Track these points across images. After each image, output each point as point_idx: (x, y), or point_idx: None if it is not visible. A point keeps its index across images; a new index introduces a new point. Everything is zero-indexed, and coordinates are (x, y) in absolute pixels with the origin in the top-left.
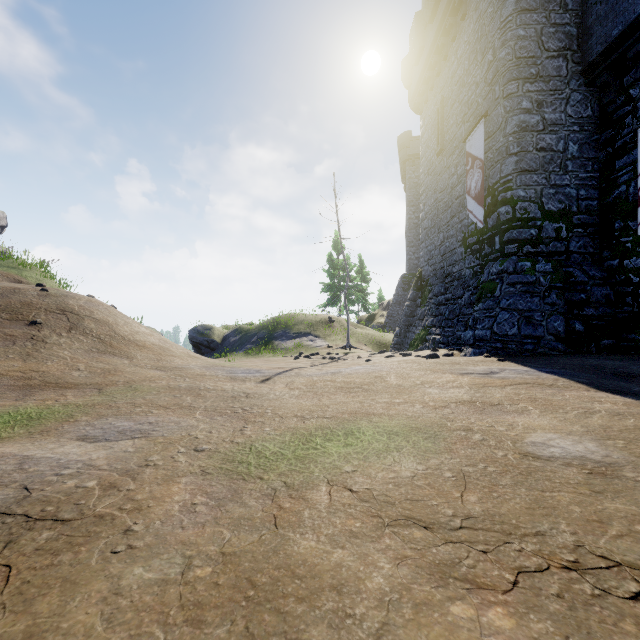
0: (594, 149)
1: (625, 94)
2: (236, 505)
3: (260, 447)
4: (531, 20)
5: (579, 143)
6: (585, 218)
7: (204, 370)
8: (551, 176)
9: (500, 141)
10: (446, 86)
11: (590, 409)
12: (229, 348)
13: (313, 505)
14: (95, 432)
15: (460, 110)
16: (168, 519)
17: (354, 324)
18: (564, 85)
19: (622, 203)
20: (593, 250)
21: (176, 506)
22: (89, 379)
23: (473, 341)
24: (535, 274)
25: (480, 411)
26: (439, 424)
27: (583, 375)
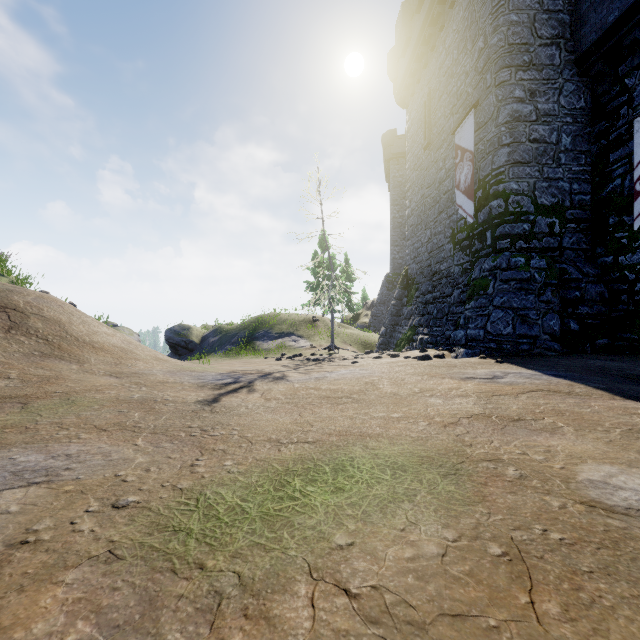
0: (587, 142)
1: (620, 84)
2: None
3: (212, 497)
4: (524, 5)
5: (572, 135)
6: (578, 213)
7: (168, 376)
8: (544, 169)
9: (492, 131)
10: (433, 78)
11: (634, 425)
12: (208, 349)
13: (283, 637)
14: None
15: (448, 102)
16: None
17: (338, 324)
18: (557, 74)
19: (617, 197)
20: (586, 246)
21: None
22: (17, 390)
23: (465, 341)
24: (529, 270)
25: (501, 430)
26: (456, 451)
27: (594, 379)
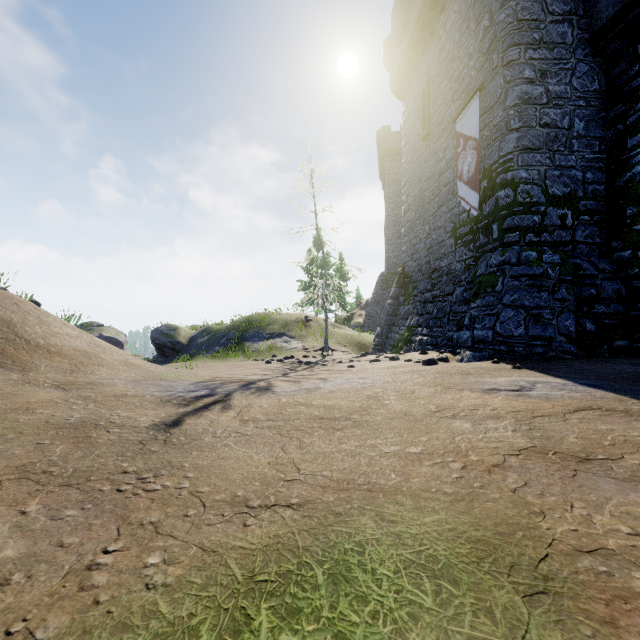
0: (601, 127)
1: (639, 63)
2: None
3: None
4: None
5: (585, 120)
6: (592, 204)
7: (130, 387)
8: (556, 156)
9: (499, 115)
10: (433, 64)
11: None
12: (196, 350)
13: None
14: None
15: (449, 88)
16: None
17: (332, 324)
18: (569, 54)
19: (636, 186)
20: (600, 240)
21: None
22: None
23: (471, 343)
24: (542, 265)
25: (573, 479)
26: (524, 527)
27: (637, 389)
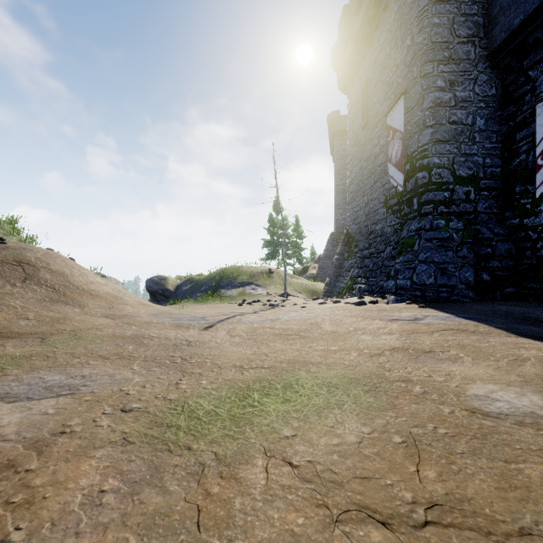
0: (498, 123)
1: (525, 75)
2: (154, 491)
3: (193, 405)
4: (444, 10)
5: (485, 118)
6: (490, 183)
7: (152, 317)
8: (461, 146)
9: (418, 115)
10: (370, 69)
11: (519, 356)
12: (181, 296)
13: (246, 489)
14: (19, 389)
15: (382, 89)
16: (62, 519)
17: (290, 275)
18: (472, 67)
19: (522, 170)
20: (497, 211)
21: (79, 496)
22: (35, 328)
23: (395, 290)
24: (449, 231)
25: (415, 359)
26: (377, 374)
27: (497, 320)
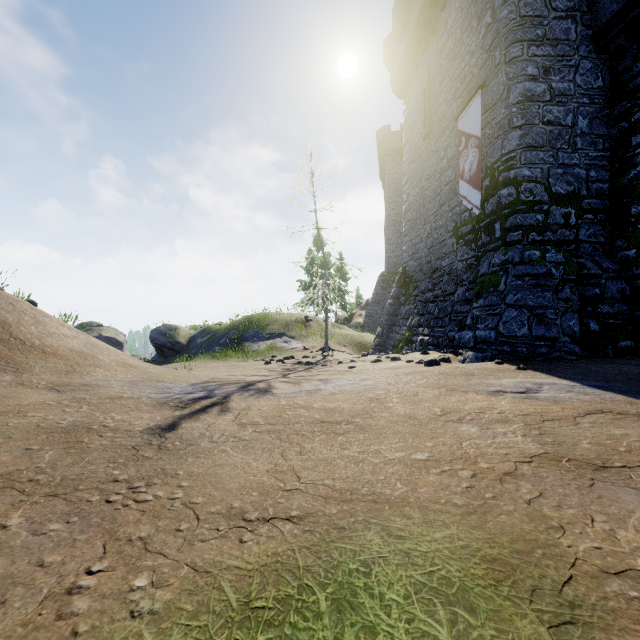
0: (605, 125)
1: None
2: None
3: None
4: None
5: (589, 117)
6: (595, 203)
7: (126, 388)
8: (559, 154)
9: (501, 113)
10: (434, 62)
11: None
12: (195, 350)
13: None
14: None
15: (451, 86)
16: None
17: (332, 324)
18: (573, 50)
19: None
20: (604, 239)
21: None
22: None
23: (474, 343)
24: (546, 265)
25: (591, 489)
26: (543, 544)
27: None
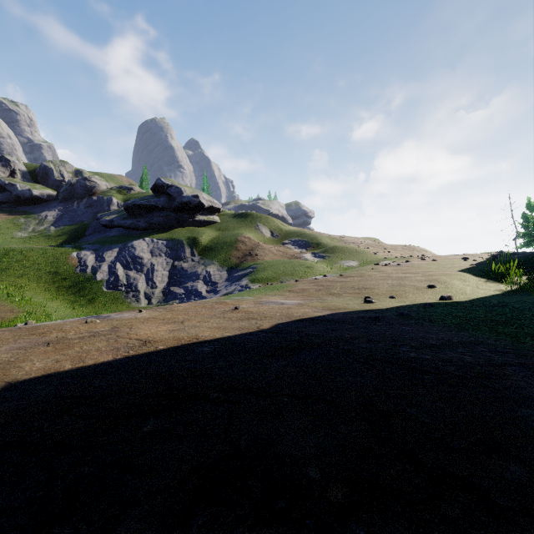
0: None
1: None
2: None
3: None
4: None
5: None
6: None
7: None
8: None
9: None
10: None
11: None
12: None
13: None
14: None
15: None
16: None
17: None
18: None
19: None
20: None
21: None
22: None
23: None
24: None
25: None
26: None
27: None
